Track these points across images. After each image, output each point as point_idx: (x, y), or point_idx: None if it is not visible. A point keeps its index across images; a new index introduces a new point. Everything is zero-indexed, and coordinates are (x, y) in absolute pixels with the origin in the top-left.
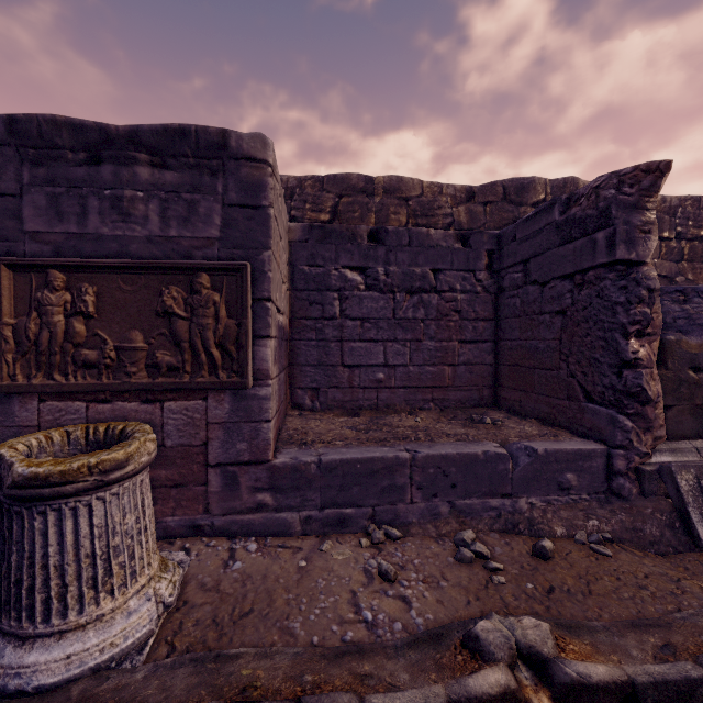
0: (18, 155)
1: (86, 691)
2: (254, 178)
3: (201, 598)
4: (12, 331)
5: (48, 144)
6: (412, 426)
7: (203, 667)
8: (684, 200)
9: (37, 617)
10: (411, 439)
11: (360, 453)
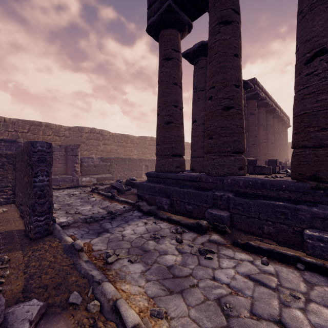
0: None
1: None
2: (20, 144)
3: None
4: None
5: None
6: None
7: None
8: (119, 134)
9: None
10: None
11: None
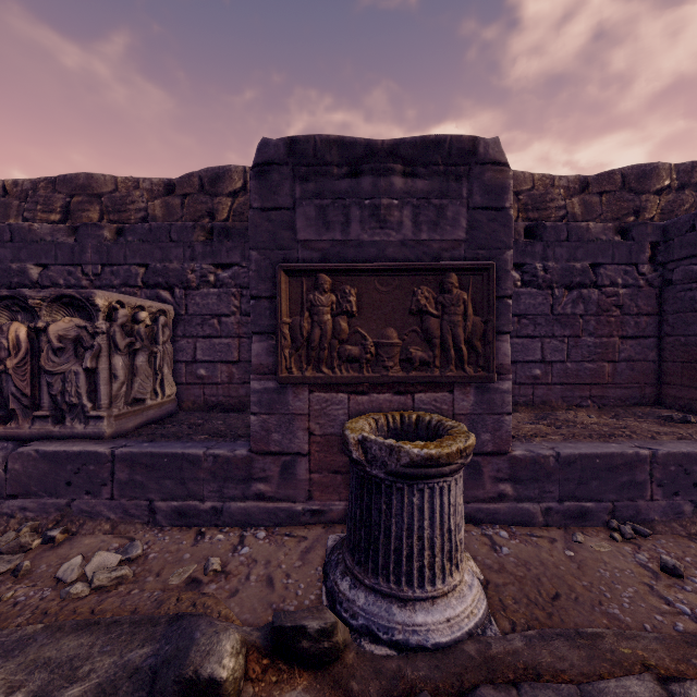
0: (291, 173)
1: (481, 652)
2: (496, 181)
3: (498, 578)
4: (288, 329)
5: (317, 161)
6: (597, 423)
7: (575, 642)
8: None
9: (414, 583)
10: (628, 436)
11: (592, 448)
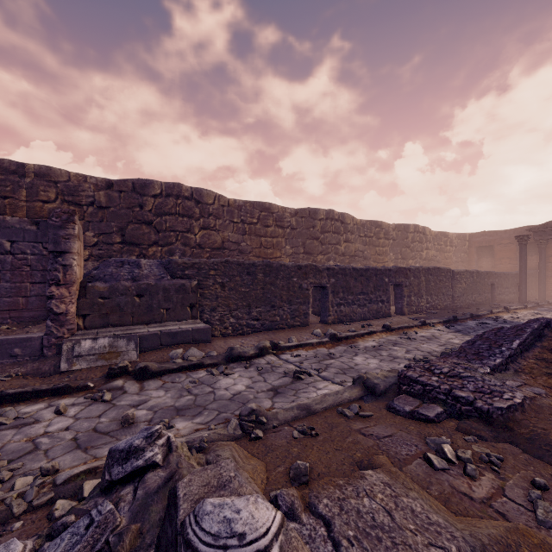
0: None
1: None
2: None
3: None
4: None
5: None
6: None
7: None
8: (246, 203)
9: None
10: None
11: None
